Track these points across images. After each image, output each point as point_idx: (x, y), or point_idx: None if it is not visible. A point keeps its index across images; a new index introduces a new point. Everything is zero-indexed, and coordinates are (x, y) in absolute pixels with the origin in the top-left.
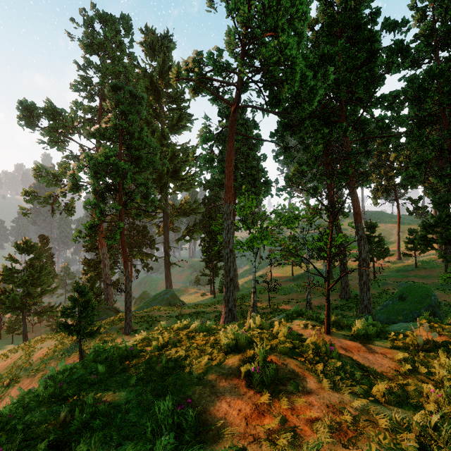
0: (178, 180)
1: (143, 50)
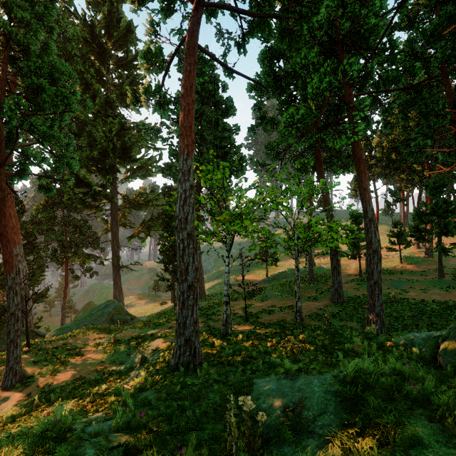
0: (129, 161)
1: None
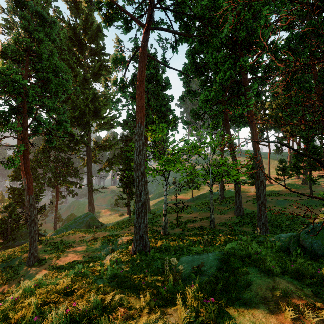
0: (99, 118)
1: (68, 7)
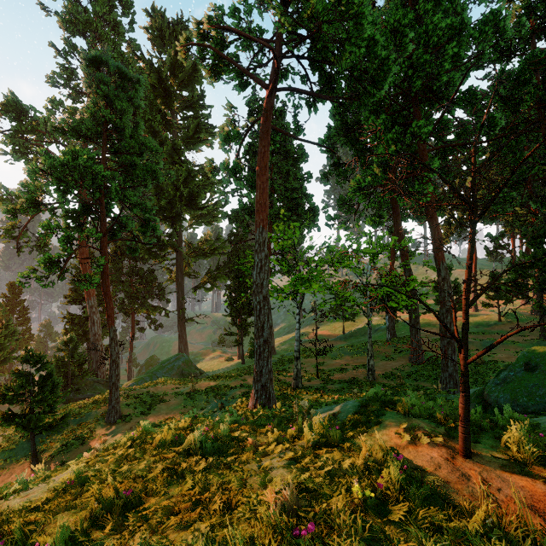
0: (195, 209)
1: (149, 38)
